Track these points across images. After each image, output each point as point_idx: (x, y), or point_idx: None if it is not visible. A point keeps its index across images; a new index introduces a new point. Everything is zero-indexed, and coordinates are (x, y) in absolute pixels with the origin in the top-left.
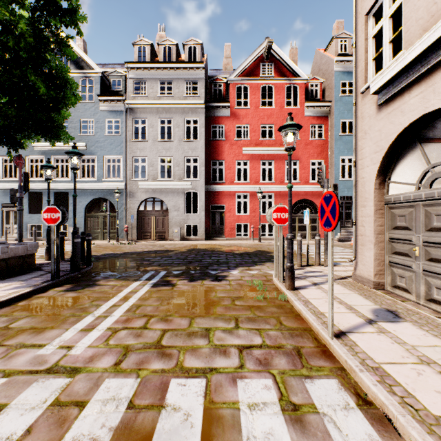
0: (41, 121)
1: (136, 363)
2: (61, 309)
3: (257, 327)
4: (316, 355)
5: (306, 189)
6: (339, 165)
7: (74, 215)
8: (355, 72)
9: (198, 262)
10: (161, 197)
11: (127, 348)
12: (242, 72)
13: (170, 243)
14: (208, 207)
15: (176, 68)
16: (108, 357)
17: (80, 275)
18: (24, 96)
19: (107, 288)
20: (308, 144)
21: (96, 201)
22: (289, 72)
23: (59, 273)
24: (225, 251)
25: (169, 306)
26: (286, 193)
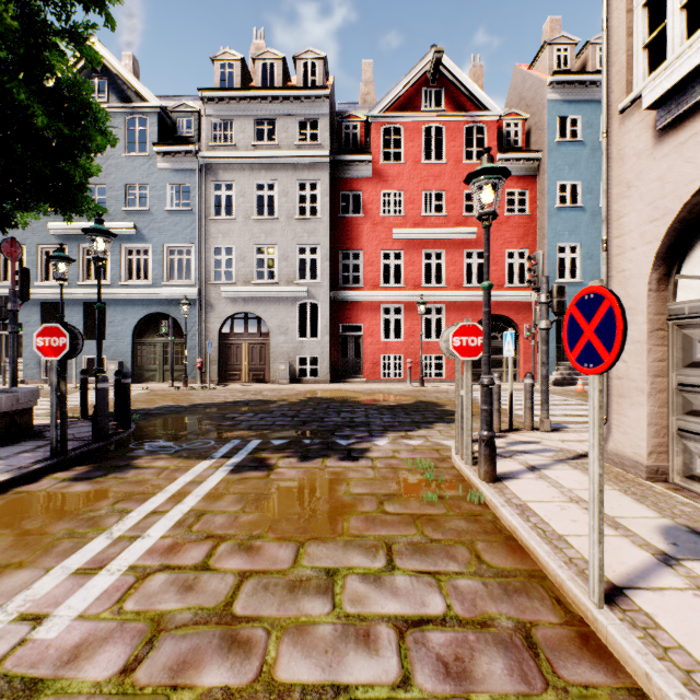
0: (47, 179)
1: (171, 668)
2: (53, 519)
3: (431, 568)
4: (570, 650)
5: (499, 297)
6: (555, 257)
7: (99, 341)
8: (607, 75)
9: (318, 422)
10: (258, 311)
11: (159, 622)
12: (393, 104)
13: (272, 388)
14: (335, 327)
15: (282, 98)
16: (113, 648)
17: (109, 448)
18: (12, 132)
19: (150, 474)
20: (502, 222)
21: (152, 318)
22: (471, 102)
23: (66, 446)
24: (364, 403)
25: (259, 516)
26: (466, 305)
